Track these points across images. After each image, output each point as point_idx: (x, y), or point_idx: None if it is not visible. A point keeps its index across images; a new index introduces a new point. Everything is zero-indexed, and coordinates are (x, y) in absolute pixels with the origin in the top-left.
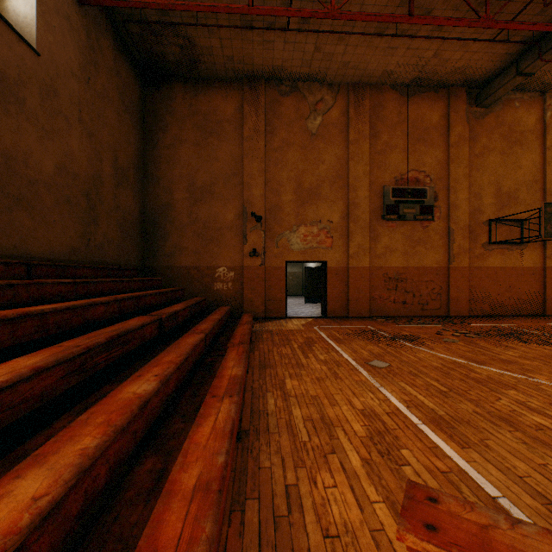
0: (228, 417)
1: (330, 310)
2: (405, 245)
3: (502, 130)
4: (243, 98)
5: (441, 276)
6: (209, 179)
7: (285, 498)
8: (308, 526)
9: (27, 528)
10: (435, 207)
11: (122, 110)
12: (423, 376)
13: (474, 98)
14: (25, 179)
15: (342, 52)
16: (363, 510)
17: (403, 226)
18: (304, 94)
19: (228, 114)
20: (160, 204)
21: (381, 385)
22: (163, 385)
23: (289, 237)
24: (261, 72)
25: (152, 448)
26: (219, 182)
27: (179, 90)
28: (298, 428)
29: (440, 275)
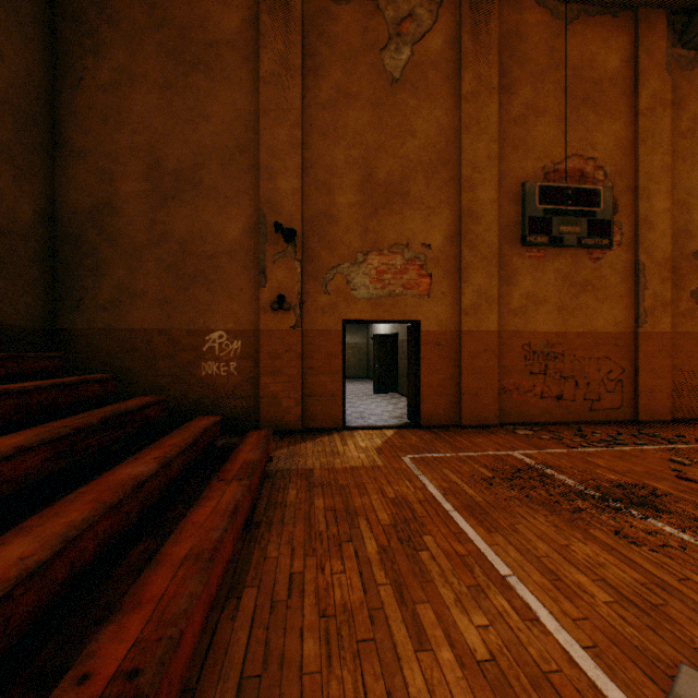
0: None
1: (427, 412)
2: (562, 292)
3: None
4: None
5: (622, 349)
6: (190, 157)
7: None
8: None
9: None
10: (612, 224)
11: None
12: None
13: (679, 32)
14: None
15: None
16: None
17: (557, 257)
18: (378, 2)
19: (230, 29)
20: (89, 204)
21: None
22: None
23: (349, 274)
24: None
25: None
26: (211, 163)
27: None
28: None
29: (621, 347)
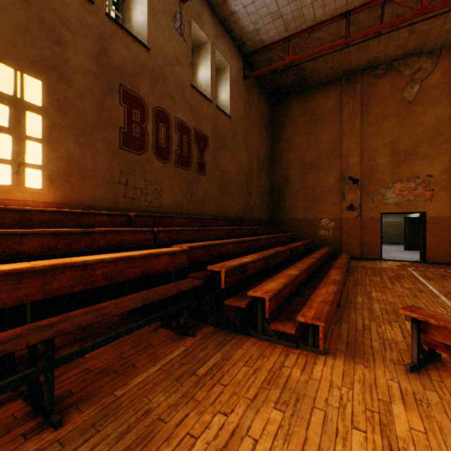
0: (332, 290)
1: (429, 256)
2: None
3: None
4: (341, 92)
5: None
6: (314, 157)
7: (362, 326)
8: (372, 334)
9: (278, 289)
10: None
11: (261, 127)
12: None
13: None
14: (226, 180)
15: (441, 24)
16: (405, 338)
17: None
18: (400, 70)
19: (329, 106)
20: (281, 179)
21: None
22: (300, 274)
23: (383, 193)
24: (357, 67)
25: (298, 296)
26: (322, 157)
27: (293, 101)
28: (375, 310)
29: None
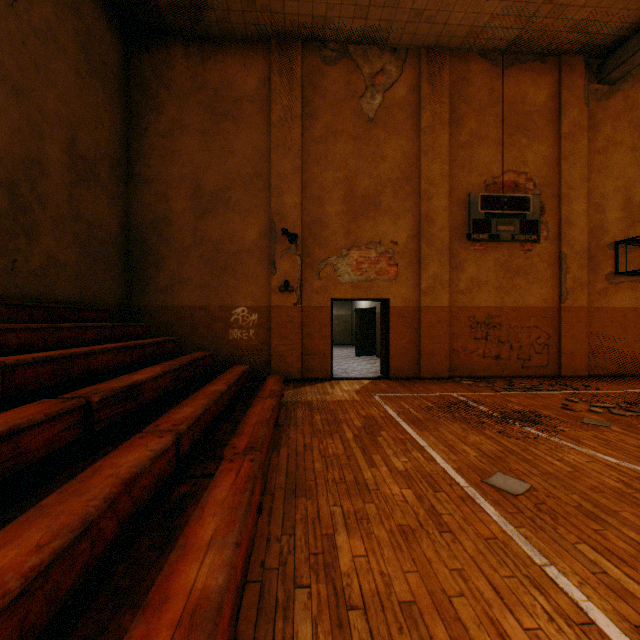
0: None
1: (394, 367)
2: (499, 276)
3: (633, 116)
4: (271, 66)
5: (548, 320)
6: (221, 182)
7: None
8: None
9: None
10: (540, 223)
11: (85, 70)
12: (615, 522)
13: (595, 71)
14: None
15: None
16: None
17: (496, 249)
18: (358, 62)
19: (250, 89)
20: (152, 217)
21: (544, 555)
22: None
23: (336, 265)
24: (296, 26)
25: None
26: (236, 186)
27: (179, 54)
28: None
29: (547, 319)
